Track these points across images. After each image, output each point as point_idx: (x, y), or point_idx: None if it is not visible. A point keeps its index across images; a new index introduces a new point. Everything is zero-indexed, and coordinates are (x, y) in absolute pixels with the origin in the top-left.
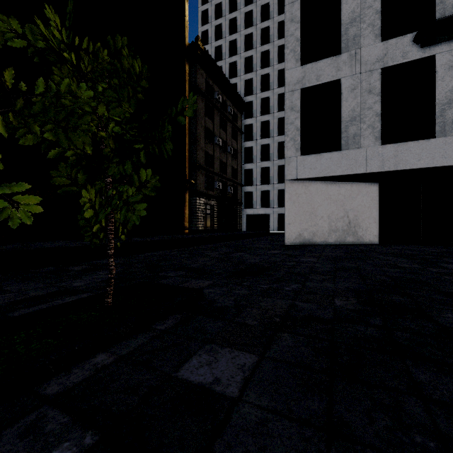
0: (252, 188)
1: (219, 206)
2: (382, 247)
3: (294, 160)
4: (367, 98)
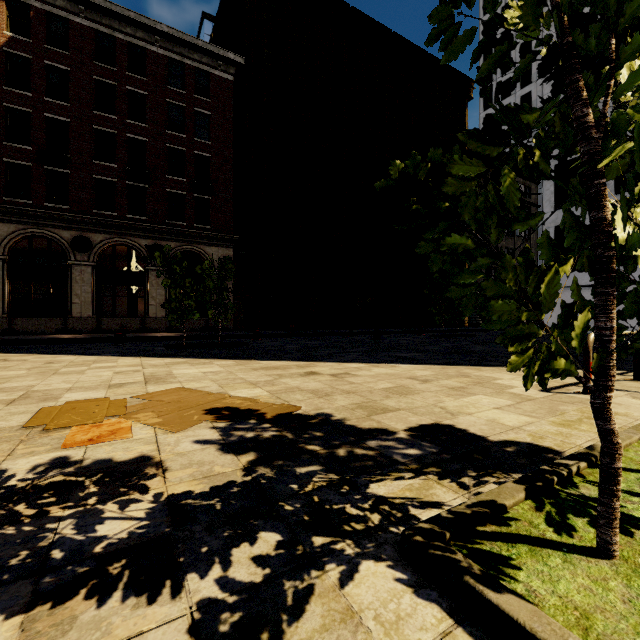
0: None
1: None
2: None
3: None
4: None
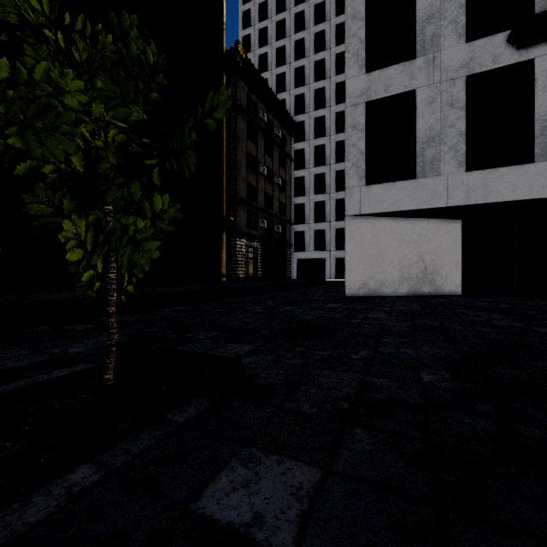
0: (304, 227)
1: (263, 248)
2: (467, 299)
3: (357, 191)
4: (449, 114)
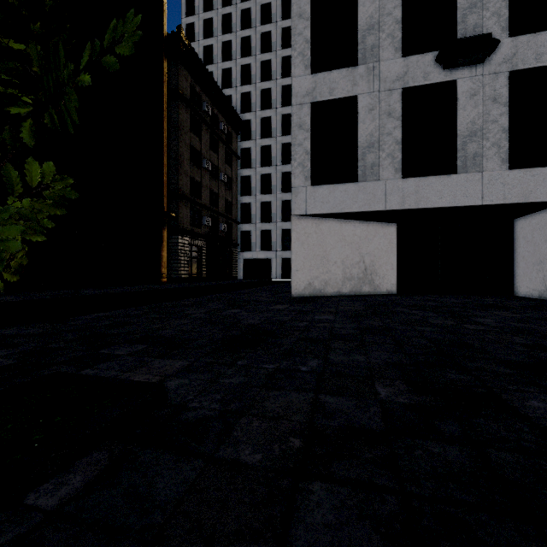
0: (250, 227)
1: (208, 247)
2: (402, 298)
3: (303, 191)
4: (387, 122)
